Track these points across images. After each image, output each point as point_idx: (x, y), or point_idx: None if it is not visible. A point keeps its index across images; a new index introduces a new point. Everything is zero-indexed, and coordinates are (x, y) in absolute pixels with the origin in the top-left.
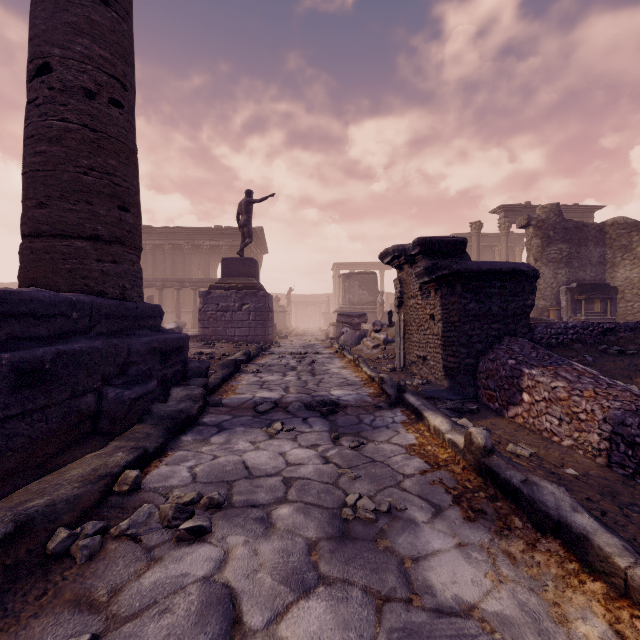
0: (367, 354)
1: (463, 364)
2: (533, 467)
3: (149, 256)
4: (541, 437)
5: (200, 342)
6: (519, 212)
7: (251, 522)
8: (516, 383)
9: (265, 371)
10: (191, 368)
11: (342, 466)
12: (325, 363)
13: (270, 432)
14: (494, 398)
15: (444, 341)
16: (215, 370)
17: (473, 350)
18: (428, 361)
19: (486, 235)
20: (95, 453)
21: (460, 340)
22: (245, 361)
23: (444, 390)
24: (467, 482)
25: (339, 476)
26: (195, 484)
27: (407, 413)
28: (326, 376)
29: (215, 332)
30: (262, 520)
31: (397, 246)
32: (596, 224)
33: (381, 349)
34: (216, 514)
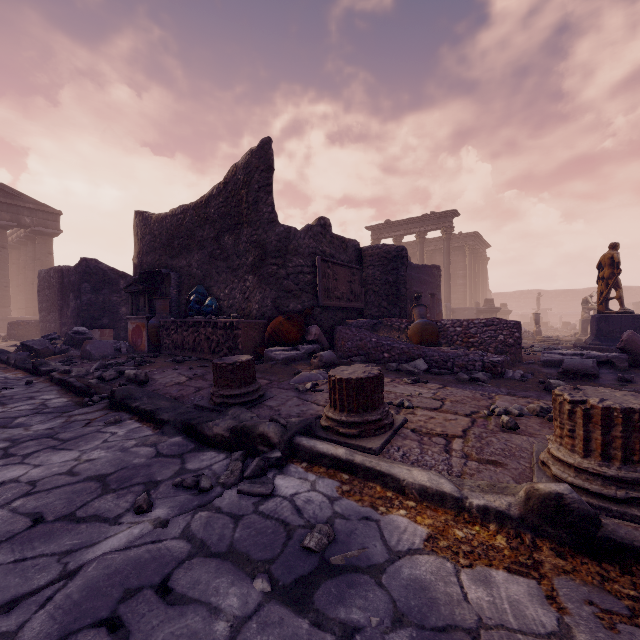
0: None
1: None
2: None
3: None
4: None
5: None
6: (383, 229)
7: None
8: None
9: None
10: None
11: None
12: None
13: None
14: None
15: None
16: None
17: None
18: None
19: (431, 240)
20: None
21: None
22: None
23: None
24: None
25: None
26: None
27: None
28: None
29: None
30: None
31: None
32: None
33: None
34: None
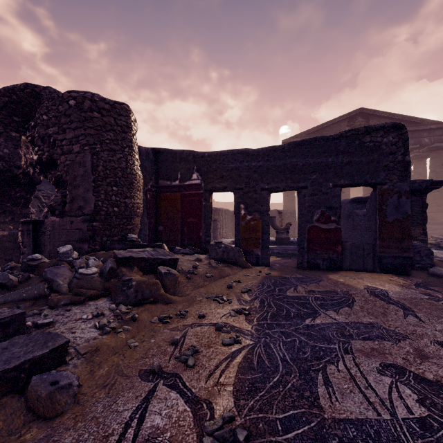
0: None
1: None
2: None
3: None
4: None
5: None
6: None
7: None
8: None
9: None
10: None
11: None
12: None
13: None
14: None
15: None
16: None
17: None
18: None
19: None
20: None
21: None
22: None
23: None
24: None
25: None
26: None
27: None
28: None
29: None
30: None
31: None
32: None
33: None
34: None
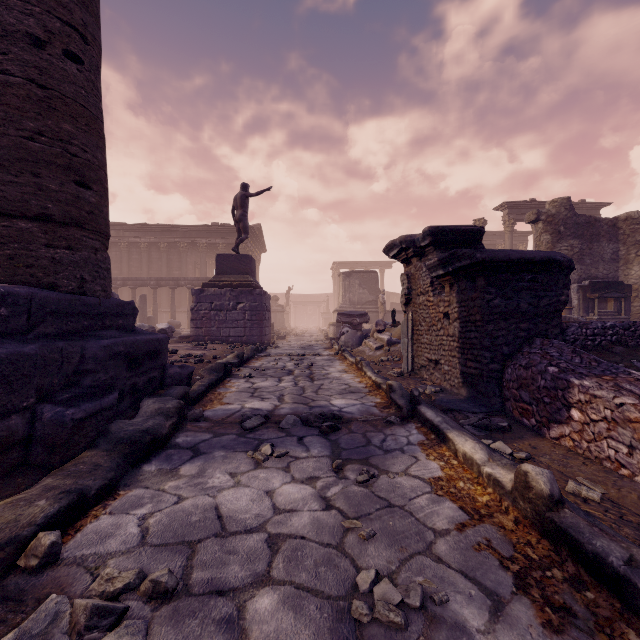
0: (370, 356)
1: (486, 370)
2: (614, 521)
3: (144, 254)
4: (603, 468)
5: (192, 343)
6: (524, 209)
7: (211, 629)
8: (561, 396)
9: (258, 375)
10: (170, 374)
11: (348, 514)
12: (325, 366)
13: (256, 458)
14: (529, 413)
15: (462, 343)
16: (201, 375)
17: (498, 354)
18: (441, 365)
19: (489, 233)
20: (14, 498)
21: (483, 342)
22: (237, 364)
23: (463, 400)
24: (528, 547)
25: (345, 532)
26: (142, 548)
27: (424, 431)
28: (326, 381)
29: (208, 332)
30: (229, 623)
31: (405, 237)
32: (609, 219)
33: (385, 351)
34: (161, 610)
